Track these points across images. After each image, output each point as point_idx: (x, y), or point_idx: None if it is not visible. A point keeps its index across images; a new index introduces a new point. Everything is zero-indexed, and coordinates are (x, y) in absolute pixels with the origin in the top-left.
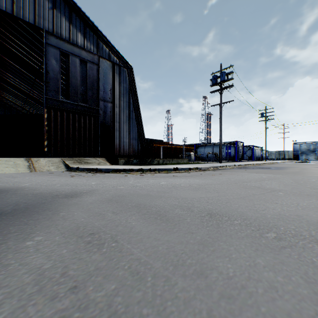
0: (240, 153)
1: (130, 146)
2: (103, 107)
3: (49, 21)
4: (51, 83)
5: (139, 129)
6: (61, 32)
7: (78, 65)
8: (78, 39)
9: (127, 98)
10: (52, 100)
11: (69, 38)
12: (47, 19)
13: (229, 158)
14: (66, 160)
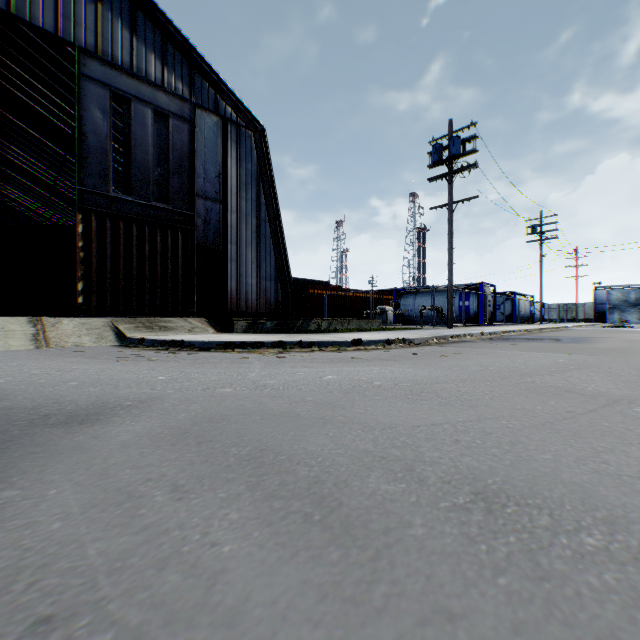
0: (489, 308)
1: (260, 294)
2: (203, 211)
3: (89, 28)
4: (92, 159)
5: (280, 259)
6: (114, 52)
7: (150, 123)
8: (149, 68)
9: (254, 192)
10: (95, 195)
11: (130, 65)
12: (84, 23)
13: (467, 319)
14: (121, 323)
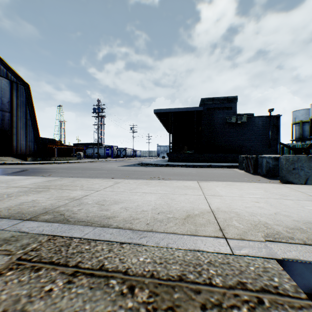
0: (115, 153)
1: (27, 147)
2: (2, 116)
3: None
4: None
5: (36, 134)
6: None
7: None
8: None
9: (24, 109)
10: None
11: None
12: None
13: (108, 156)
14: None
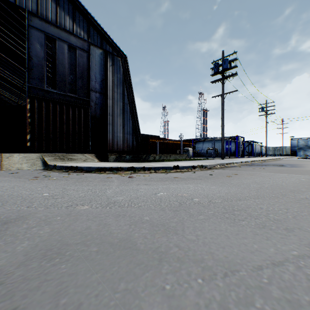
0: (241, 148)
1: (124, 141)
2: (95, 99)
3: (33, 1)
4: (35, 70)
5: (134, 123)
6: (47, 14)
7: (66, 52)
8: (66, 23)
9: (121, 89)
10: (36, 89)
11: (56, 21)
12: None
13: (229, 154)
14: (46, 156)
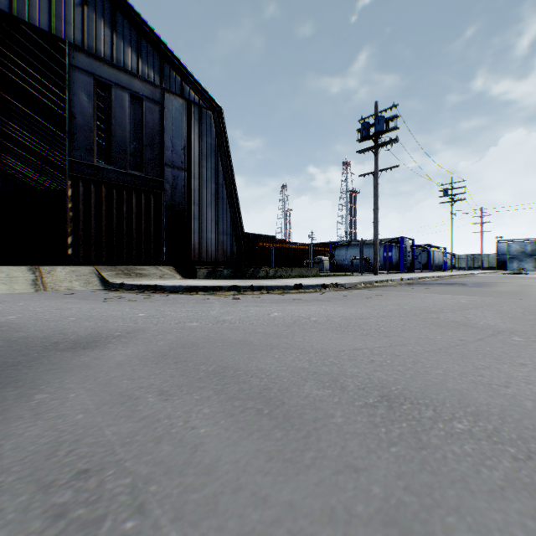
0: (409, 258)
1: (218, 246)
2: (171, 178)
3: (77, 27)
4: (79, 135)
5: (235, 217)
6: (98, 46)
7: (128, 105)
8: (127, 59)
9: (213, 162)
10: (82, 164)
11: (111, 57)
12: (73, 22)
13: (390, 267)
14: (104, 271)
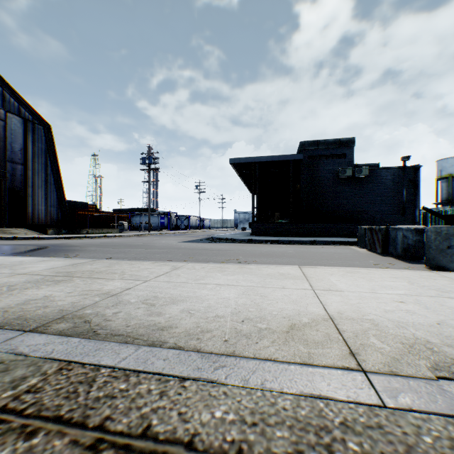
0: (174, 223)
1: (48, 215)
2: (12, 169)
3: None
4: None
5: (60, 195)
6: None
7: None
8: None
9: (44, 159)
10: None
11: None
12: None
13: (164, 228)
14: None
